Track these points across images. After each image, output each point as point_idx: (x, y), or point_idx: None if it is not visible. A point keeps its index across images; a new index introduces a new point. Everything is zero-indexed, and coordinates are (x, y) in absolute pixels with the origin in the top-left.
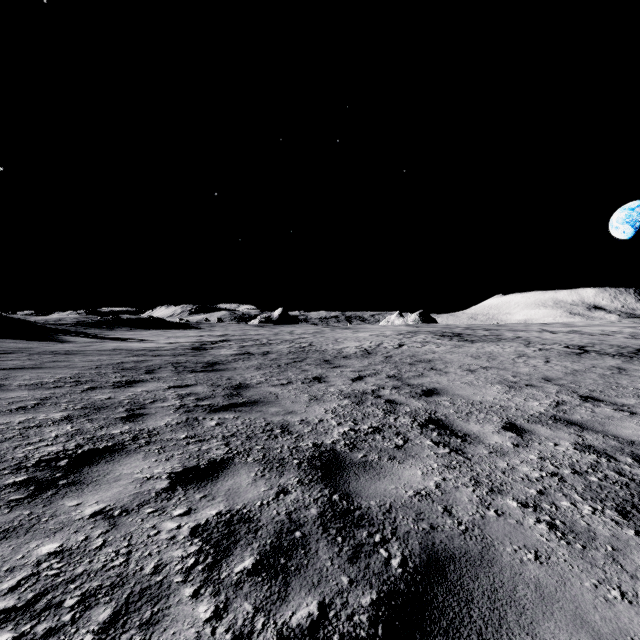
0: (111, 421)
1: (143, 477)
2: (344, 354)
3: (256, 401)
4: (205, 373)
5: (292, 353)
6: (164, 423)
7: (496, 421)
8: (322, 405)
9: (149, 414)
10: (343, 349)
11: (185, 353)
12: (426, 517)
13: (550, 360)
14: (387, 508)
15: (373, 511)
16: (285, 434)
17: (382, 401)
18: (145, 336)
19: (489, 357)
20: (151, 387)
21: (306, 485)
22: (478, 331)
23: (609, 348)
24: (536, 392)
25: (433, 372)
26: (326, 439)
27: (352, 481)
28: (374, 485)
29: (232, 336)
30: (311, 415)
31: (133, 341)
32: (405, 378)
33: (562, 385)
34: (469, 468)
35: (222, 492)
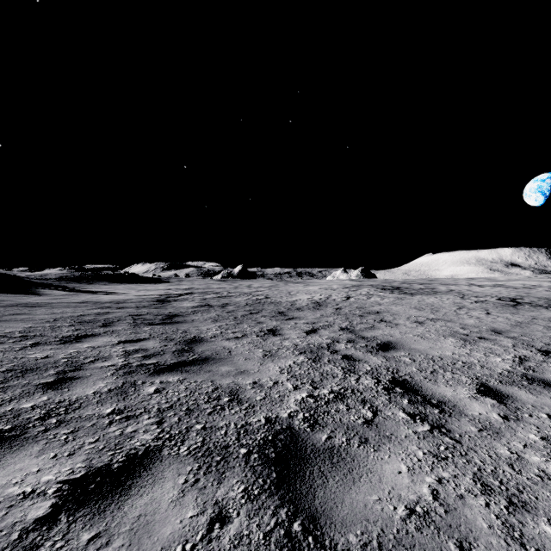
0: (30, 389)
1: (19, 493)
2: (297, 306)
3: (207, 358)
4: (162, 326)
5: (249, 305)
6: (93, 390)
7: (467, 382)
8: (277, 362)
9: (81, 378)
10: (296, 301)
11: (149, 305)
12: None
13: (490, 312)
14: (376, 550)
15: None
16: (233, 404)
17: (339, 357)
18: (118, 289)
19: (432, 309)
20: (100, 342)
21: (254, 500)
22: (414, 285)
23: (538, 300)
24: (492, 346)
25: (383, 324)
26: (281, 410)
27: (318, 488)
28: (349, 495)
29: (196, 289)
30: (265, 376)
31: (105, 294)
32: (358, 330)
33: (514, 338)
34: (464, 458)
35: (127, 524)
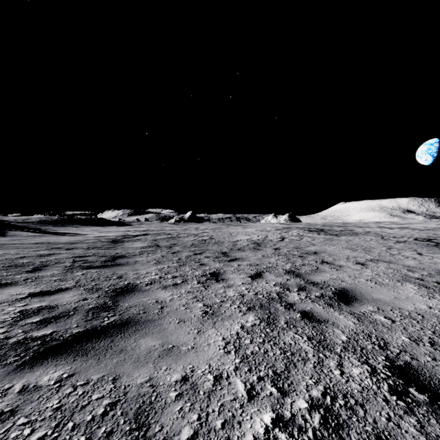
0: None
1: None
2: (238, 246)
3: (128, 321)
4: (99, 269)
5: (194, 245)
6: None
7: None
8: (219, 328)
9: None
10: (237, 242)
11: (101, 246)
12: None
13: (420, 252)
14: None
15: None
16: None
17: (298, 316)
18: (84, 231)
19: (364, 249)
20: (2, 296)
21: None
22: (334, 227)
23: None
24: None
25: (327, 266)
26: None
27: None
28: None
29: (151, 231)
30: (202, 359)
31: (68, 235)
32: (304, 274)
33: None
34: None
35: None
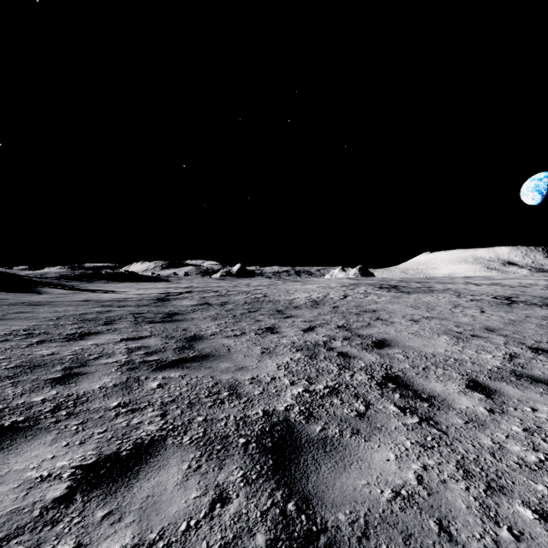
0: (39, 384)
1: (36, 477)
2: (295, 304)
3: (207, 355)
4: (162, 324)
5: (247, 303)
6: (99, 385)
7: (457, 378)
8: (274, 359)
9: (87, 373)
10: (294, 300)
11: (149, 304)
12: (419, 545)
13: (485, 310)
14: (362, 527)
15: (344, 535)
16: (233, 398)
17: (335, 354)
18: (118, 288)
19: (428, 307)
20: (103, 340)
21: (252, 484)
22: (411, 283)
23: (533, 299)
24: (484, 343)
25: (379, 322)
26: (278, 404)
27: (311, 473)
28: (339, 480)
29: (195, 288)
30: (263, 372)
31: (105, 292)
32: (354, 328)
33: (507, 336)
34: (449, 447)
35: (136, 503)
